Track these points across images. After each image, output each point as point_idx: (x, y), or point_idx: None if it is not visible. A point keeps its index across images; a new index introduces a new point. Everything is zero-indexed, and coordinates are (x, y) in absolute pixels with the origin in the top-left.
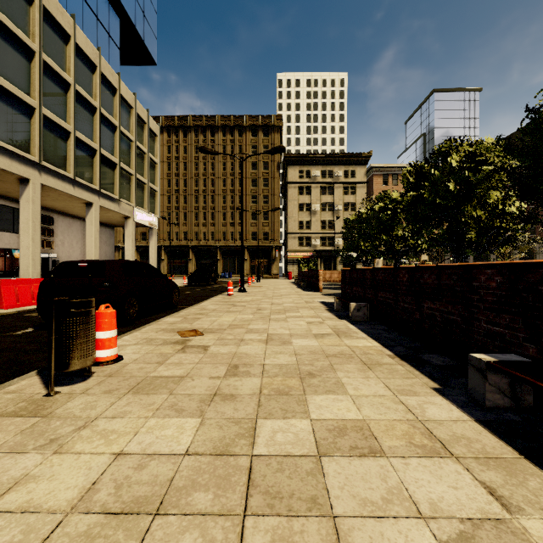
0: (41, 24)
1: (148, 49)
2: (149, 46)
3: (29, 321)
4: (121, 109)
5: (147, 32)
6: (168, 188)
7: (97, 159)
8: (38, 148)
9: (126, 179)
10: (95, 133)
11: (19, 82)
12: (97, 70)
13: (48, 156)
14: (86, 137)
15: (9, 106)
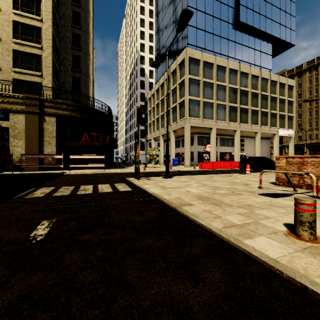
0: (240, 78)
1: (288, 42)
2: (289, 39)
3: (237, 170)
4: (271, 85)
5: (287, 34)
6: (309, 107)
7: (259, 114)
8: (239, 119)
9: (274, 116)
10: (258, 104)
11: (234, 101)
12: (259, 78)
13: (242, 120)
14: (255, 107)
15: (232, 110)
